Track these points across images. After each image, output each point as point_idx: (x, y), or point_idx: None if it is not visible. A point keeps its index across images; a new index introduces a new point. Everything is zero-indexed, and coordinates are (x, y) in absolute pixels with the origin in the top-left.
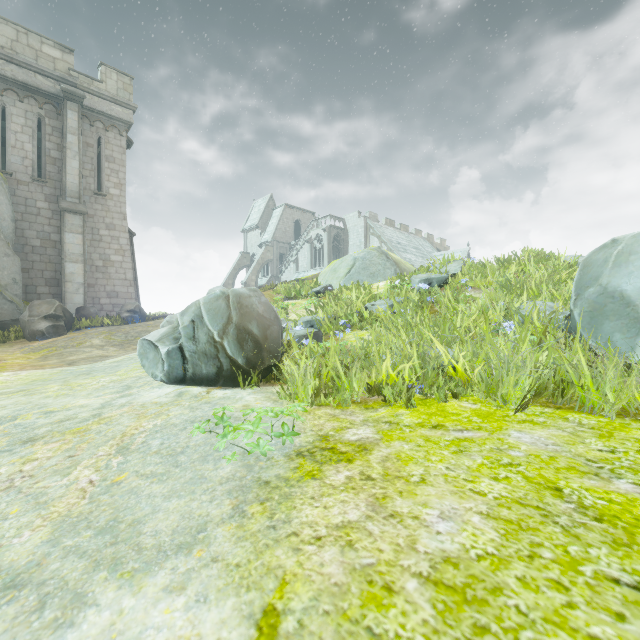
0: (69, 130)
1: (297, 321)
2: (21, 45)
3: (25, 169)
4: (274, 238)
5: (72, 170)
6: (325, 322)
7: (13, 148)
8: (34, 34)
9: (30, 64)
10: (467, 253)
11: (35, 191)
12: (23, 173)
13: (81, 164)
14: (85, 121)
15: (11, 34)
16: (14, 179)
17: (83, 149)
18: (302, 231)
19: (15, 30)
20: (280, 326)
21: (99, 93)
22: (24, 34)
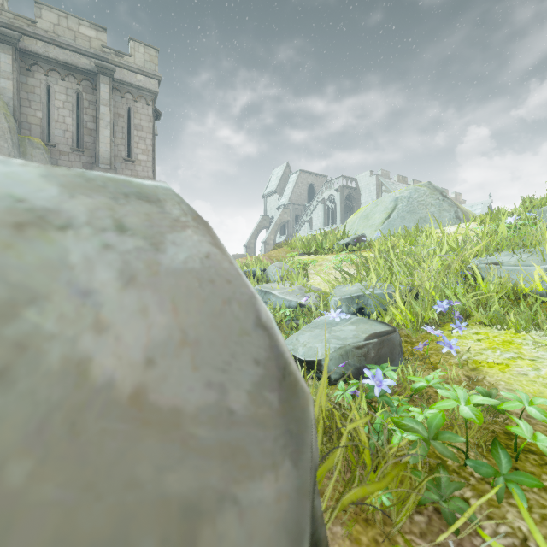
0: (102, 102)
1: (326, 293)
2: (62, 28)
3: (66, 141)
4: (290, 201)
5: (104, 139)
6: (390, 301)
7: (56, 122)
8: (73, 17)
9: (69, 44)
10: (489, 205)
11: (74, 160)
12: (64, 144)
13: (112, 133)
14: (117, 94)
15: (53, 19)
16: (57, 150)
17: (115, 120)
18: (315, 193)
19: (57, 15)
20: (300, 451)
21: (128, 66)
22: (64, 18)
